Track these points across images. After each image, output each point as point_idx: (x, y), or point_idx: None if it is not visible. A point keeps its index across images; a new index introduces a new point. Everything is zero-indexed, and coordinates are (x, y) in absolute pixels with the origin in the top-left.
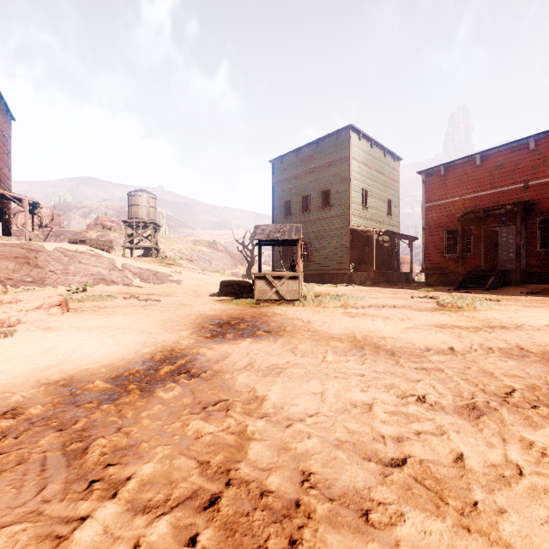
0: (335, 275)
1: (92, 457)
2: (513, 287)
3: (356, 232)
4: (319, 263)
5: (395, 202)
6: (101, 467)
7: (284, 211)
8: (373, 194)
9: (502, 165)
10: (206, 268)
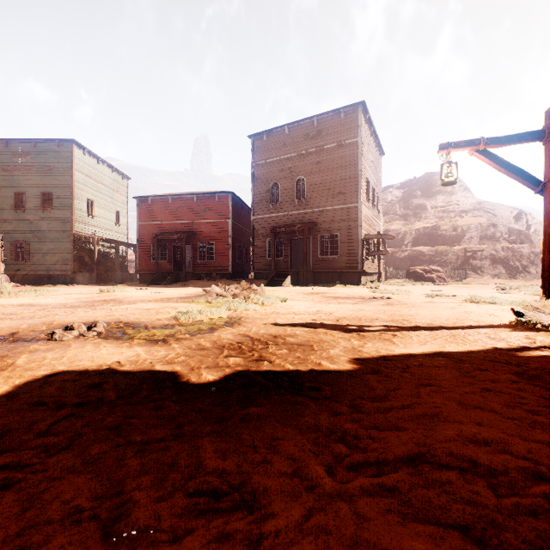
0: (58, 276)
1: None
2: (180, 283)
3: (80, 237)
4: (38, 264)
5: (124, 213)
6: None
7: None
8: (100, 204)
9: (182, 207)
10: None
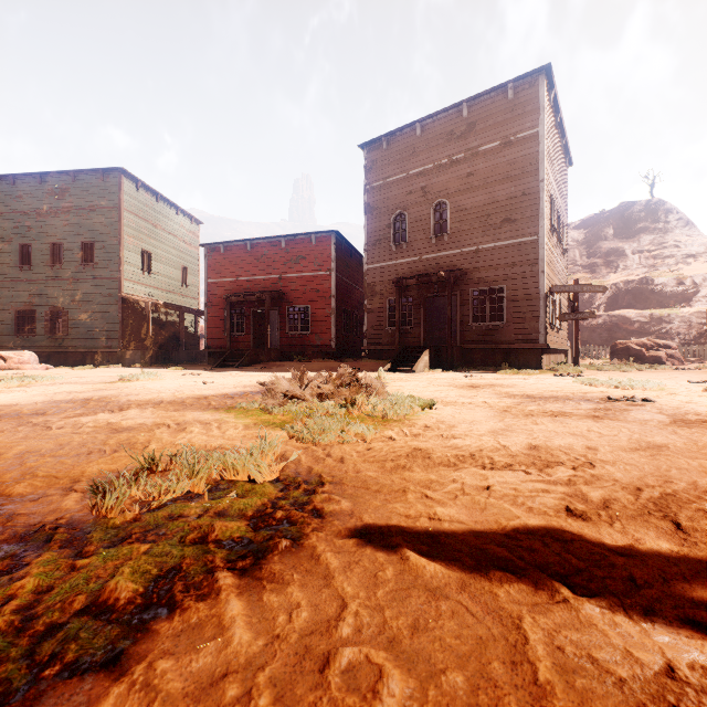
0: (102, 354)
1: None
2: (261, 364)
3: (132, 302)
4: (78, 338)
5: (193, 270)
6: None
7: (18, 258)
8: (160, 257)
9: (266, 256)
10: None
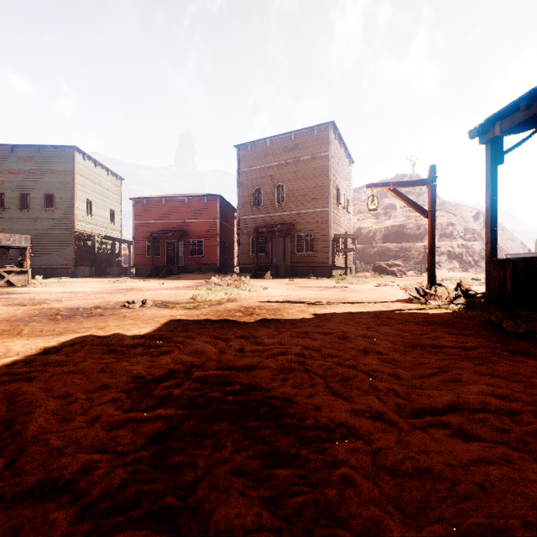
0: (60, 270)
1: (2, 301)
2: (174, 276)
3: (81, 234)
4: (42, 259)
5: (118, 211)
6: (6, 301)
7: None
8: (98, 204)
9: (175, 208)
10: None
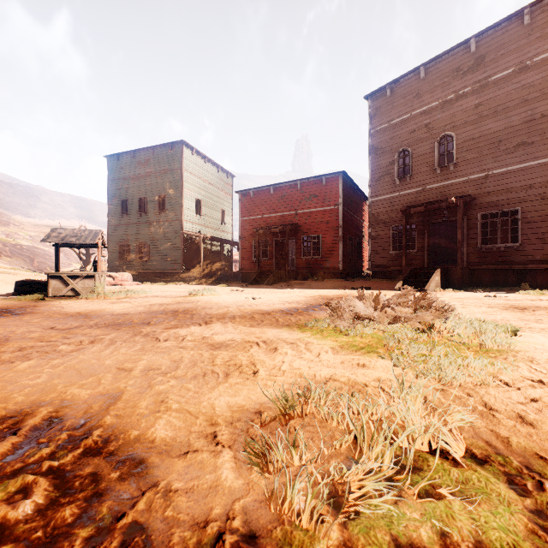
0: (170, 275)
1: None
2: (282, 283)
3: (189, 237)
4: (156, 263)
5: (229, 212)
6: None
7: (120, 210)
8: (207, 204)
9: (285, 197)
10: (22, 266)
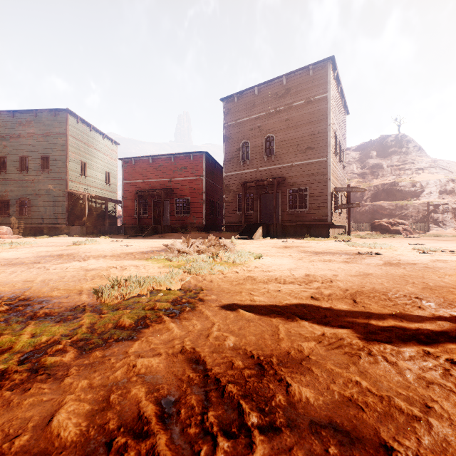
0: (54, 228)
1: None
2: (158, 235)
3: (74, 195)
4: (38, 218)
5: (113, 174)
6: None
7: None
8: (92, 166)
9: (161, 166)
10: None
